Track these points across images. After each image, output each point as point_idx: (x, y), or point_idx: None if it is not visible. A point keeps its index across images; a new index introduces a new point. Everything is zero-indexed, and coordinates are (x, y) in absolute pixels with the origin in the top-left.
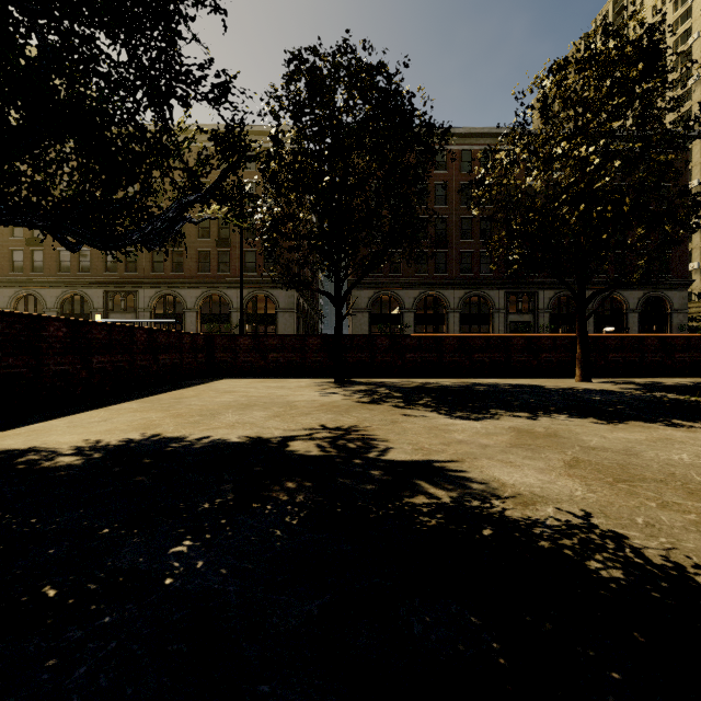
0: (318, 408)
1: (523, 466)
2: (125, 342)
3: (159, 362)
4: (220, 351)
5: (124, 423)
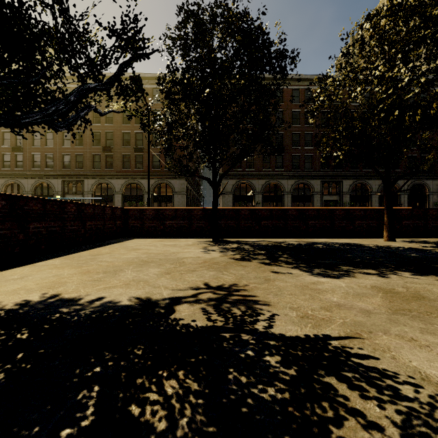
0: (201, 264)
1: (432, 346)
2: (58, 212)
3: (86, 227)
4: (133, 219)
5: (36, 281)
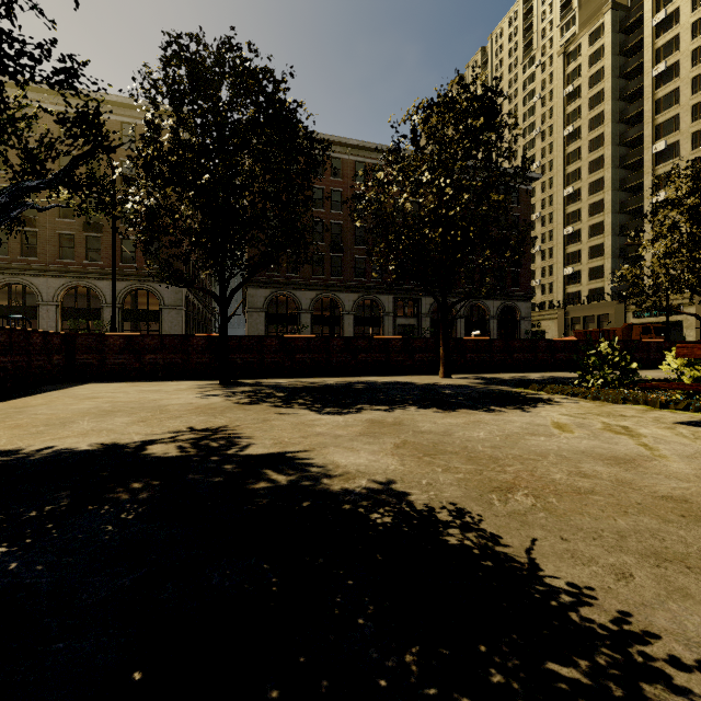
0: (192, 410)
1: (361, 450)
2: None
3: None
4: (84, 352)
5: None
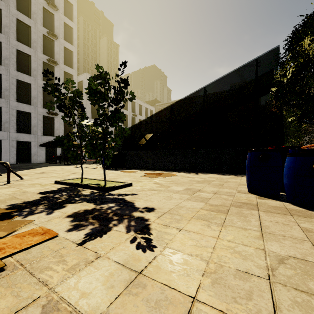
0: None
1: None
2: None
3: None
4: None
5: None
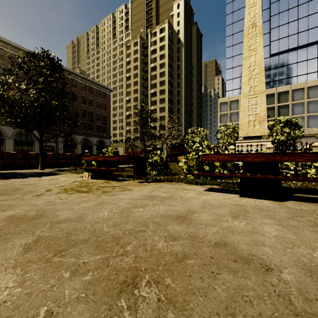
0: None
1: None
2: None
3: None
4: None
5: None
